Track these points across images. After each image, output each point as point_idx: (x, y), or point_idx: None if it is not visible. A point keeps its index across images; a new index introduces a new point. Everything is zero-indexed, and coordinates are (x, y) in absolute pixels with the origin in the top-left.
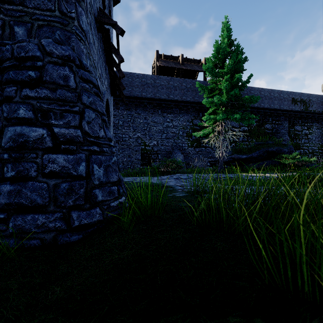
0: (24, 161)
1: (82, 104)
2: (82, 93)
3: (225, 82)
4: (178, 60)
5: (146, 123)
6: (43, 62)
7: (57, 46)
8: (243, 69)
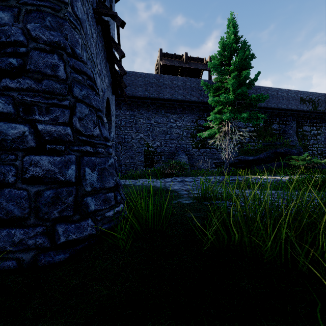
0: (0, 164)
1: (73, 98)
2: (73, 85)
3: (232, 80)
4: (182, 59)
5: (149, 123)
6: (27, 48)
7: (45, 30)
8: (250, 66)
